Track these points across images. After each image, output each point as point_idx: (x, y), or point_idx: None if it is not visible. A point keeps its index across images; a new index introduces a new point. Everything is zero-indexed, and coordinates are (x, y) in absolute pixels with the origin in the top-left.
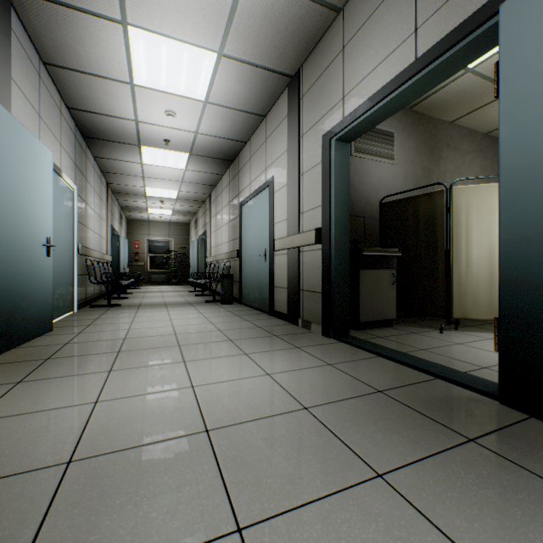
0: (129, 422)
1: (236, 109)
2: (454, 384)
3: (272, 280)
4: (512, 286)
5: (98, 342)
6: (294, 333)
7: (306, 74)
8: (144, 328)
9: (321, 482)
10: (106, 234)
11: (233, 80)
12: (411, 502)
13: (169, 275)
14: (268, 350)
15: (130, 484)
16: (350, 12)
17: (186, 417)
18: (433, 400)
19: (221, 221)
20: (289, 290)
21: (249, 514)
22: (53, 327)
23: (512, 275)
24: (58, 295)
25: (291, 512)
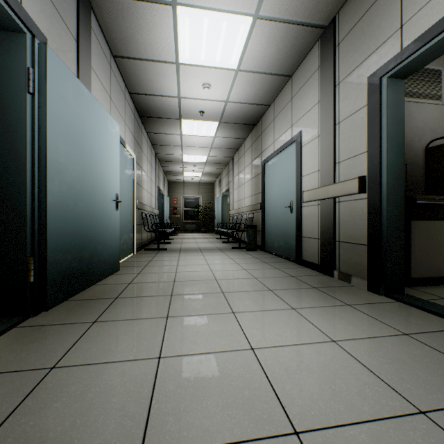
0: (196, 395)
1: (264, 72)
2: None
3: (300, 230)
4: None
5: (154, 283)
6: (334, 286)
7: (344, 18)
8: (188, 272)
9: None
10: (154, 193)
11: (265, 42)
12: None
13: (198, 225)
14: (316, 306)
15: None
16: None
17: (260, 399)
18: None
19: (244, 179)
20: (321, 241)
21: None
22: (120, 266)
23: None
24: (123, 241)
25: None
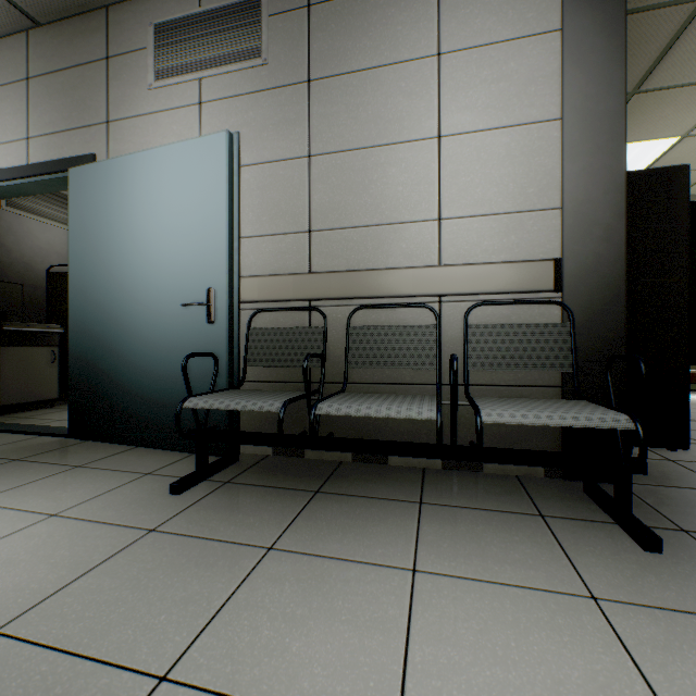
0: None
1: None
2: (54, 437)
3: None
4: (74, 358)
5: None
6: None
7: None
8: None
9: None
10: None
11: None
12: None
13: None
14: None
15: None
16: None
17: None
18: (15, 449)
19: None
20: None
21: None
22: None
23: (74, 351)
24: None
25: None
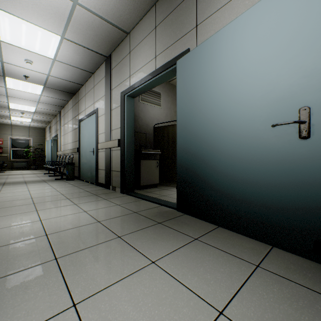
0: (1, 237)
1: (75, 66)
2: (167, 207)
3: (97, 165)
4: (179, 166)
5: None
6: (106, 193)
7: (114, 58)
8: (9, 196)
9: (95, 242)
10: None
11: (72, 51)
12: (126, 241)
13: (29, 163)
14: (89, 201)
15: (3, 256)
16: (133, 36)
17: (35, 231)
18: (155, 213)
19: (68, 129)
20: (106, 171)
21: (61, 254)
22: None
23: (179, 162)
24: None
25: (79, 251)
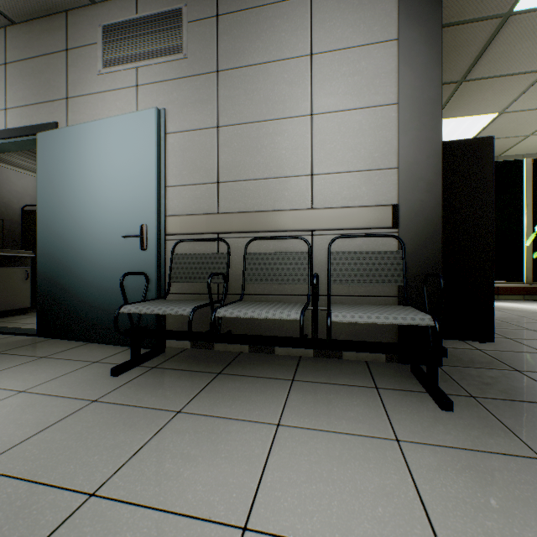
0: None
1: None
2: (26, 336)
3: None
4: (41, 276)
5: None
6: None
7: None
8: None
9: None
10: None
11: None
12: None
13: None
14: None
15: None
16: None
17: None
18: None
19: None
20: None
21: None
22: None
23: (41, 271)
24: None
25: None
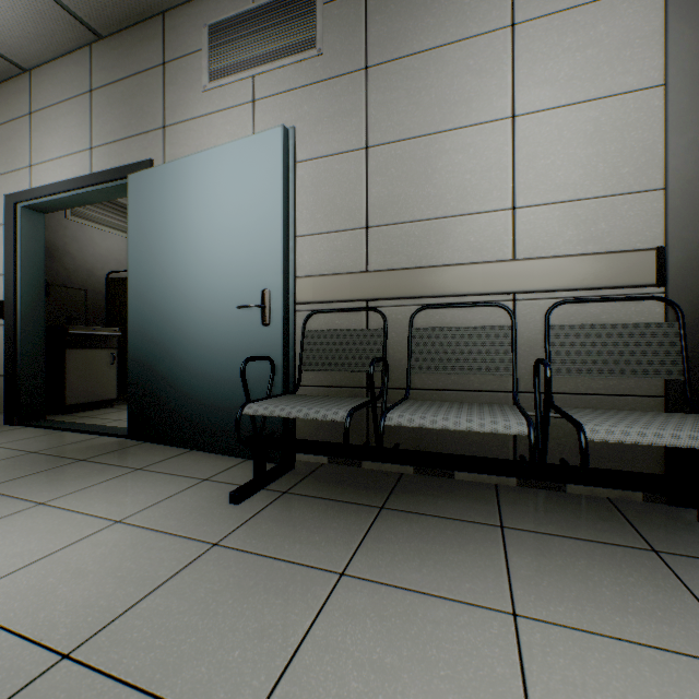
0: None
1: None
2: (114, 437)
3: None
4: (133, 361)
5: None
6: None
7: None
8: None
9: None
10: None
11: None
12: None
13: None
14: None
15: None
16: (39, 82)
17: None
18: (80, 448)
19: None
20: None
21: None
22: None
23: (133, 354)
24: None
25: None
